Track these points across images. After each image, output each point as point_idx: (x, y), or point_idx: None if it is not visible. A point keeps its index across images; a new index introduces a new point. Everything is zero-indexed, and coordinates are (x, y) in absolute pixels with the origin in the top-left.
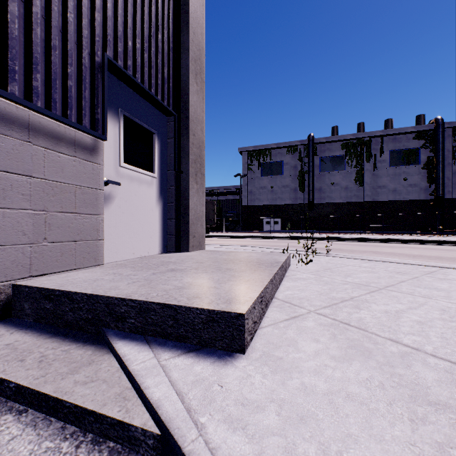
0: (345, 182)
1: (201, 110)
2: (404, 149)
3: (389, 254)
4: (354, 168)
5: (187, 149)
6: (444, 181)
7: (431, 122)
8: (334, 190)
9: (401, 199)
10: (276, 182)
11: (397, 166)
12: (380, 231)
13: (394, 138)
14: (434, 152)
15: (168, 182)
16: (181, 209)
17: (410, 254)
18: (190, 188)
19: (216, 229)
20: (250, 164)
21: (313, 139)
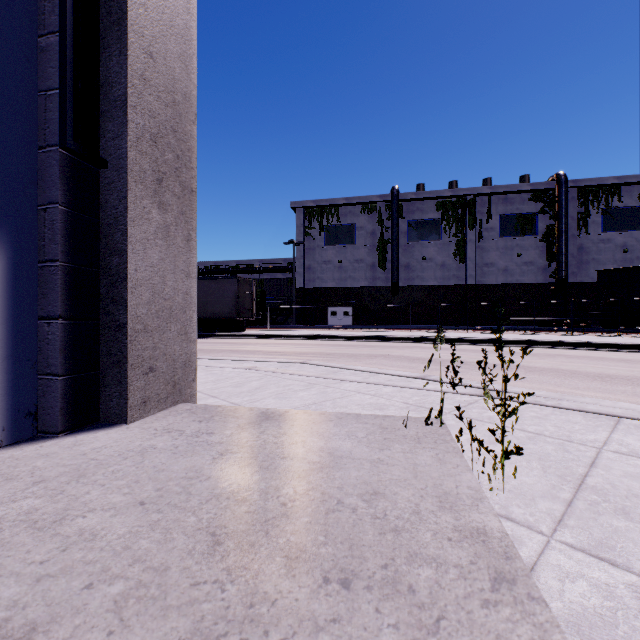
0: (441, 257)
1: (183, 4)
2: (517, 213)
3: (556, 374)
4: (453, 238)
5: (118, 87)
6: (568, 258)
7: (551, 179)
8: (427, 268)
9: (514, 281)
10: (346, 254)
11: (508, 236)
12: (488, 325)
13: (505, 198)
14: (555, 219)
15: (40, 188)
16: (100, 283)
17: (586, 371)
18: (131, 216)
19: (257, 324)
20: (308, 227)
21: (399, 194)
